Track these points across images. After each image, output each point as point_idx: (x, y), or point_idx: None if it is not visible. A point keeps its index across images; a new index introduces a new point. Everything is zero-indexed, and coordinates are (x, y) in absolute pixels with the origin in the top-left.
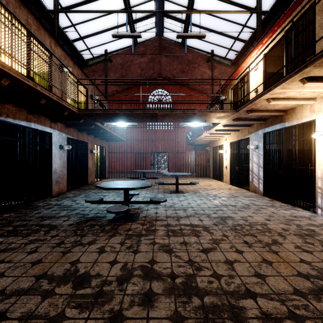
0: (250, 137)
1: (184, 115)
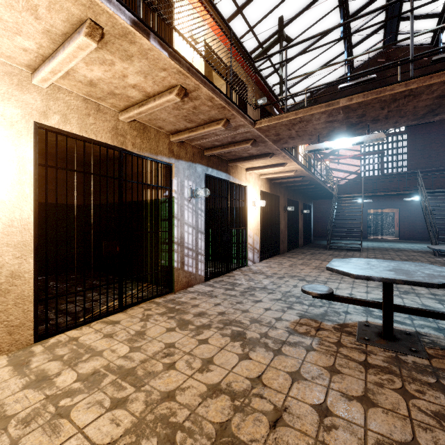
0: (177, 165)
1: (373, 125)
